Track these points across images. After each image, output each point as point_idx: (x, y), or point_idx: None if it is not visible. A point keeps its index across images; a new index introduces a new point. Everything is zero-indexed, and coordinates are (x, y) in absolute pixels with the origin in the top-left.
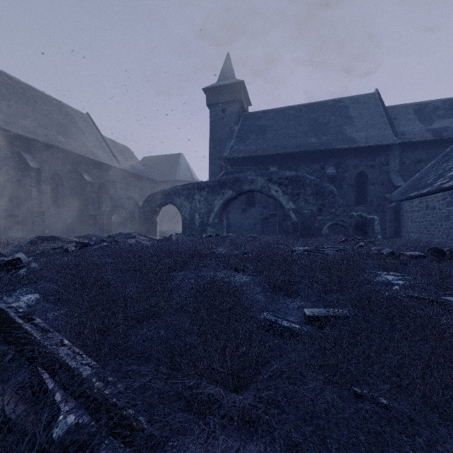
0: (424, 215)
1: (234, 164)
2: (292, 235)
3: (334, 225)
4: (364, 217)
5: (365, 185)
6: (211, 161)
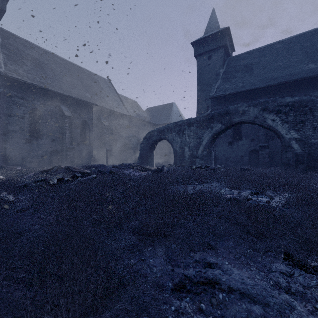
0: None
1: (220, 102)
2: (295, 168)
3: None
4: None
5: None
6: (199, 102)
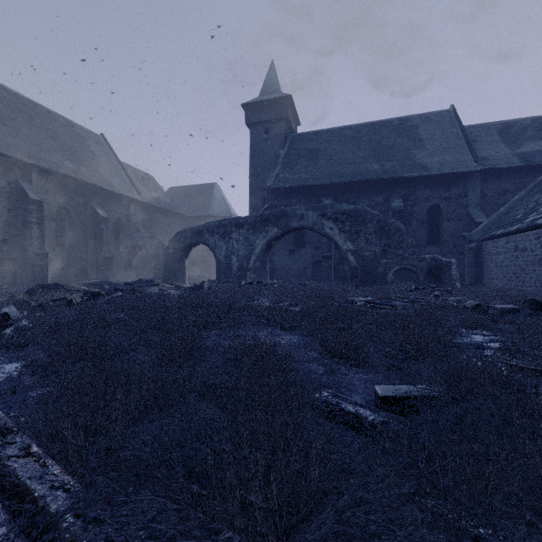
0: (512, 258)
1: (280, 196)
2: (351, 282)
3: (401, 270)
4: (438, 260)
5: (439, 222)
6: (252, 192)
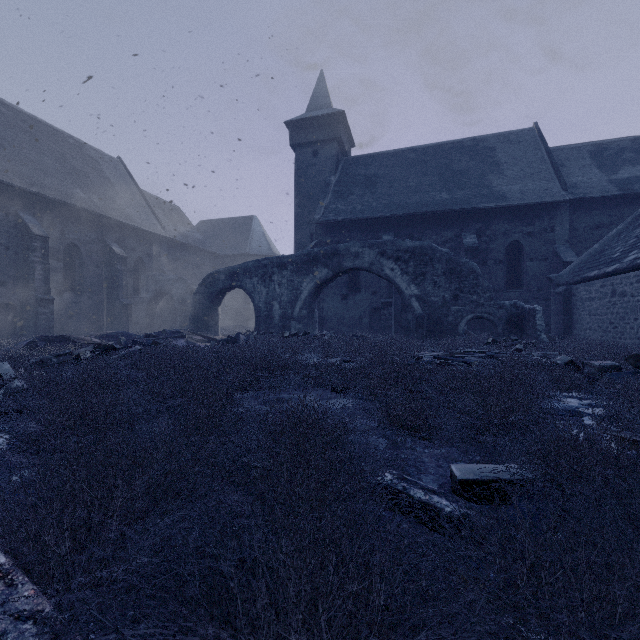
0: (608, 304)
1: (330, 231)
2: (415, 333)
3: (475, 319)
4: (520, 307)
5: (520, 261)
6: (298, 226)
